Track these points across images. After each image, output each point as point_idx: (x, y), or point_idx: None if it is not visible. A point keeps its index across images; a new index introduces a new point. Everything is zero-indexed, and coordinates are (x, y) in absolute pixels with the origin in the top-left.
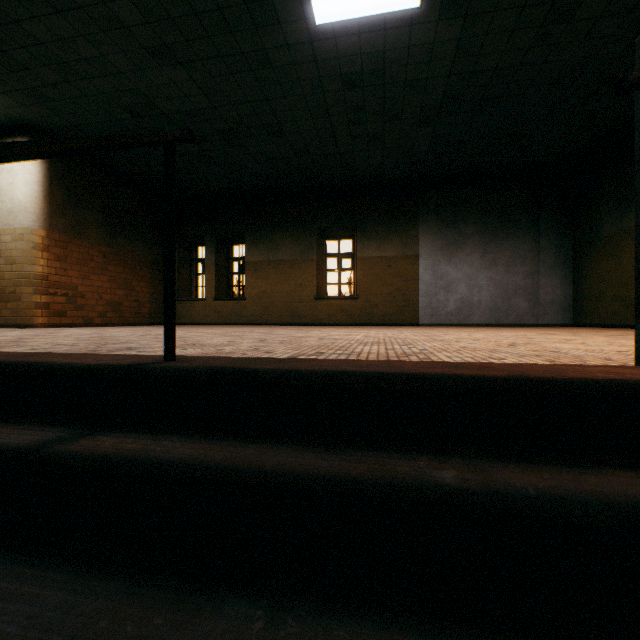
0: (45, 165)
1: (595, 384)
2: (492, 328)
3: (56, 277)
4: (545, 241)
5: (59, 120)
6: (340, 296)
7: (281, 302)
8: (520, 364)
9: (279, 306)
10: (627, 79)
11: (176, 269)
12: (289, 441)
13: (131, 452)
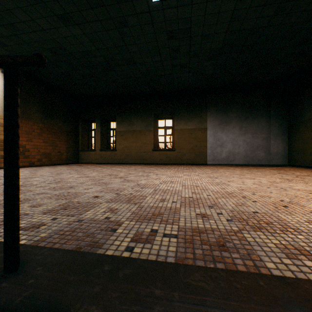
0: None
1: None
2: (247, 169)
3: None
4: (273, 121)
5: None
6: (165, 149)
7: (135, 152)
8: None
9: (134, 154)
10: None
11: (80, 134)
12: None
13: None
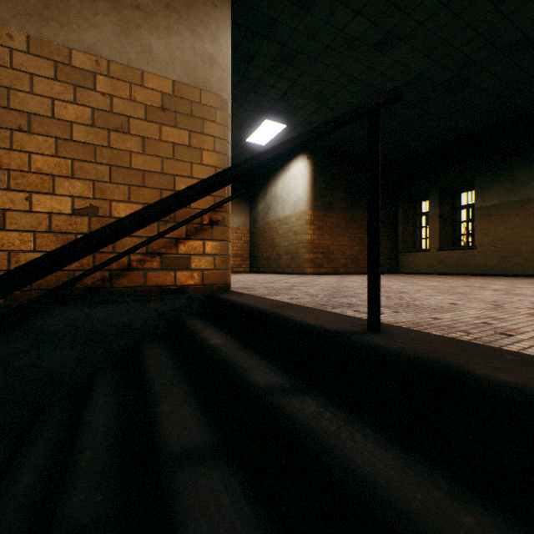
0: (311, 168)
1: None
2: None
3: (317, 241)
4: None
5: None
6: None
7: (527, 249)
8: None
9: (523, 254)
10: None
11: (400, 225)
12: None
13: (322, 434)
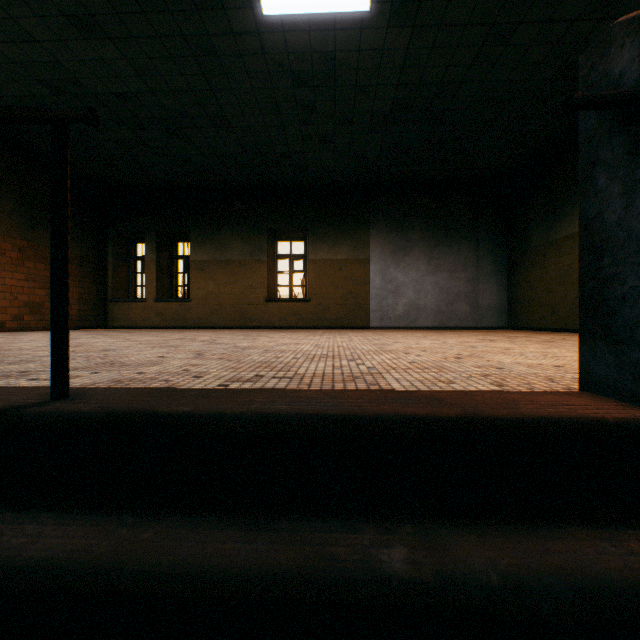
0: None
1: (550, 424)
2: (437, 332)
3: None
4: (483, 249)
5: None
6: (292, 299)
7: (230, 304)
8: (471, 392)
9: (228, 308)
10: (574, 98)
11: (111, 267)
12: (205, 510)
13: None
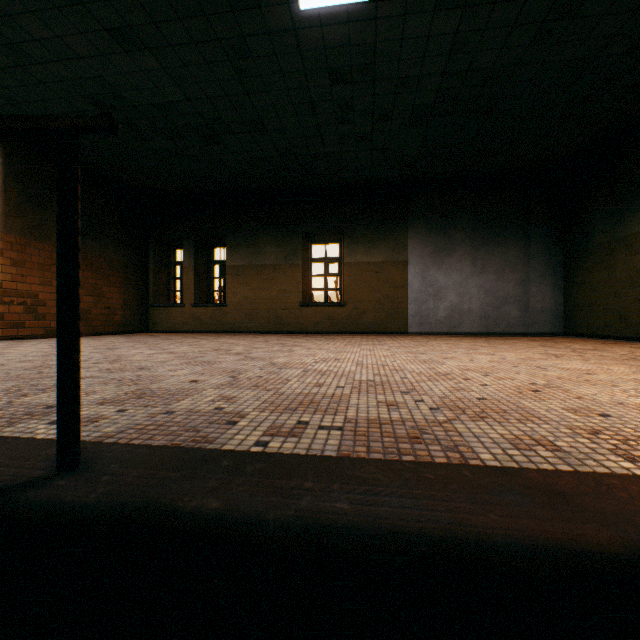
0: None
1: None
2: (485, 340)
3: (12, 284)
4: (536, 248)
5: (13, 109)
6: (326, 303)
7: (264, 309)
8: (601, 478)
9: (262, 313)
10: None
11: (152, 273)
12: None
13: None
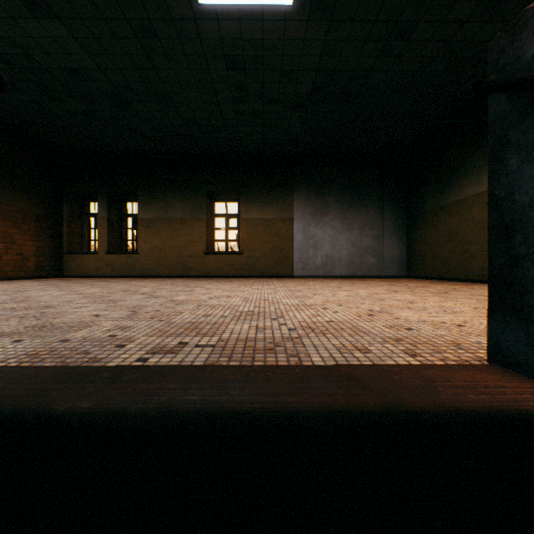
0: None
1: (474, 418)
2: (350, 281)
3: None
4: (387, 211)
5: None
6: (227, 252)
7: (173, 256)
8: (388, 368)
9: (171, 260)
10: (487, 80)
11: (66, 223)
12: None
13: None
